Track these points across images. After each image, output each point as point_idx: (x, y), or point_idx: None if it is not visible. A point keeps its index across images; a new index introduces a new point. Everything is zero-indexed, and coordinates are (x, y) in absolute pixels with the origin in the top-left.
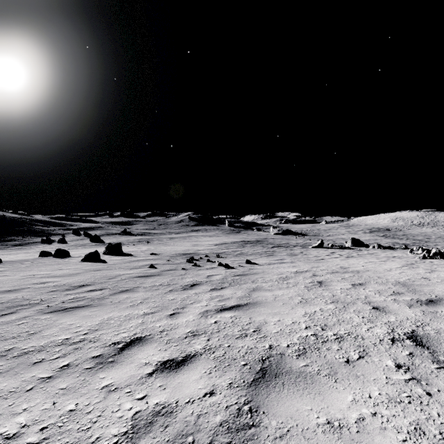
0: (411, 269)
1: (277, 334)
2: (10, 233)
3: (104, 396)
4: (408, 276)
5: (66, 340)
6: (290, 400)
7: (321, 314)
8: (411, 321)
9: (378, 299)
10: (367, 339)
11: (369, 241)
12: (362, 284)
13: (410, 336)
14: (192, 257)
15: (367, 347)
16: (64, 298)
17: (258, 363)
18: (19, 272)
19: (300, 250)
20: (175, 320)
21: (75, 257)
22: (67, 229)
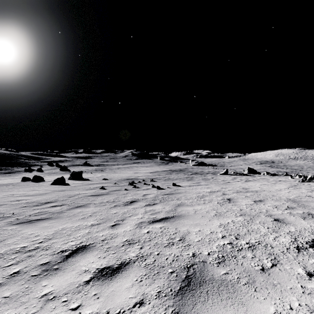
0: (295, 189)
1: (198, 242)
2: (2, 164)
3: (41, 306)
4: (295, 194)
5: (23, 248)
6: (215, 312)
7: (233, 225)
8: (308, 231)
9: (277, 212)
10: (275, 247)
11: (260, 170)
12: (261, 201)
13: (312, 245)
14: (133, 181)
15: (277, 255)
16: (31, 212)
17: (183, 271)
18: (2, 192)
19: (211, 176)
20: (115, 230)
21: (48, 181)
22: (44, 162)
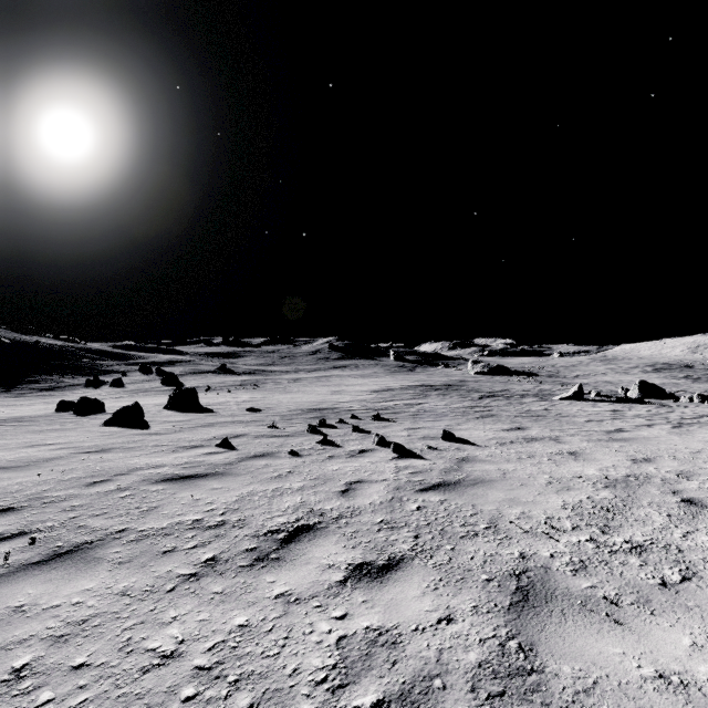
0: None
1: None
2: (42, 370)
3: None
4: None
5: None
6: None
7: None
8: None
9: None
10: None
11: (666, 388)
12: None
13: None
14: (322, 420)
15: None
16: None
17: None
18: None
19: (540, 405)
20: None
21: (109, 414)
22: (133, 365)
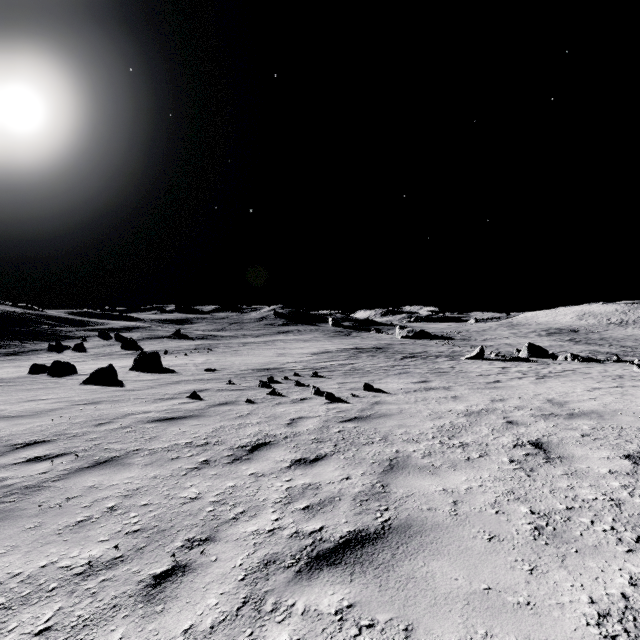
0: None
1: None
2: (4, 336)
3: None
4: None
5: None
6: None
7: None
8: None
9: None
10: None
11: (552, 349)
12: None
13: None
14: (270, 377)
15: None
16: None
17: None
18: None
19: (448, 364)
20: (152, 625)
21: (82, 375)
22: (92, 331)
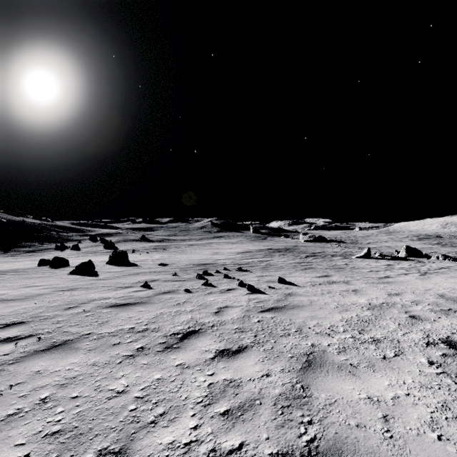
0: None
1: None
2: (27, 239)
3: None
4: None
5: None
6: None
7: None
8: None
9: None
10: None
11: (424, 250)
12: None
13: None
14: (205, 271)
15: None
16: None
17: None
18: None
19: (342, 261)
20: None
21: (72, 267)
22: (85, 235)
